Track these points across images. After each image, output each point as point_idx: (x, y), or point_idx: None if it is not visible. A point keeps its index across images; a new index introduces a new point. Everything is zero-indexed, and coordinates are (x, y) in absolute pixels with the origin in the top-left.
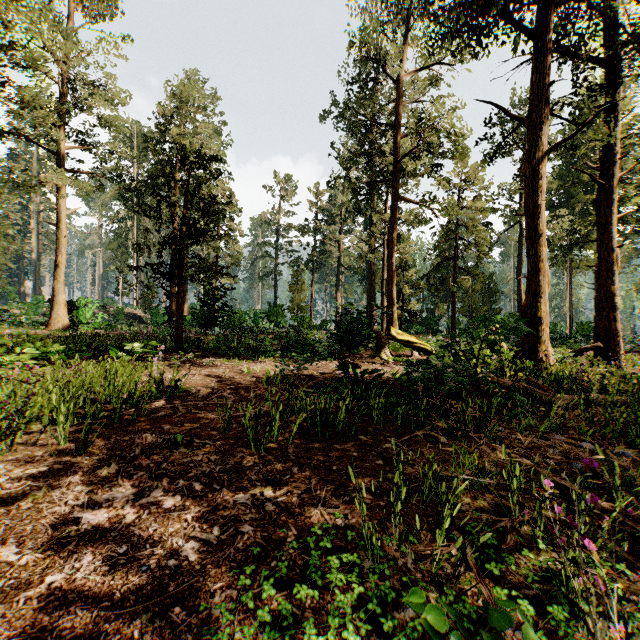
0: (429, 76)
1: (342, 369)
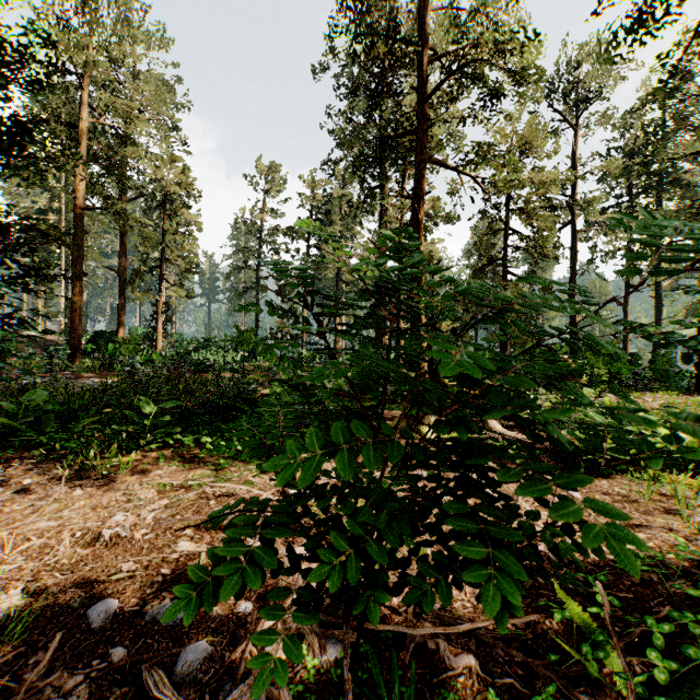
0: None
1: None
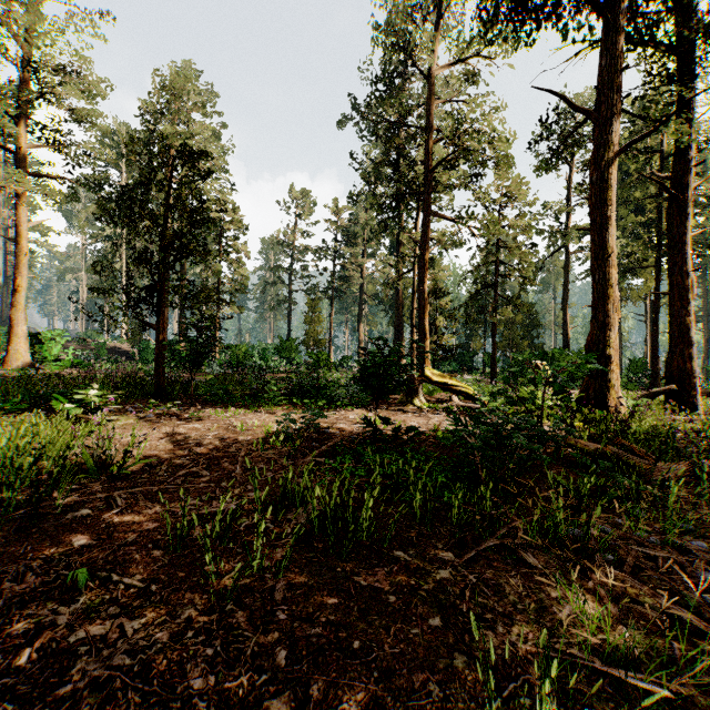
0: (467, 72)
1: (367, 426)
